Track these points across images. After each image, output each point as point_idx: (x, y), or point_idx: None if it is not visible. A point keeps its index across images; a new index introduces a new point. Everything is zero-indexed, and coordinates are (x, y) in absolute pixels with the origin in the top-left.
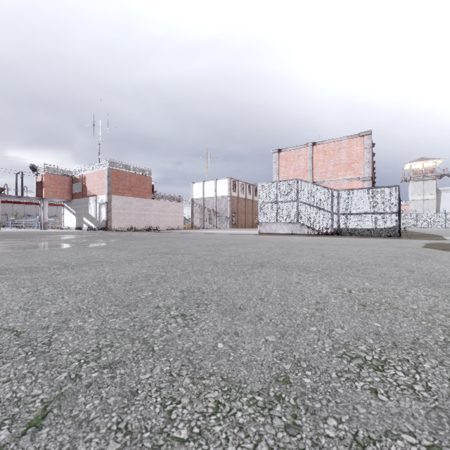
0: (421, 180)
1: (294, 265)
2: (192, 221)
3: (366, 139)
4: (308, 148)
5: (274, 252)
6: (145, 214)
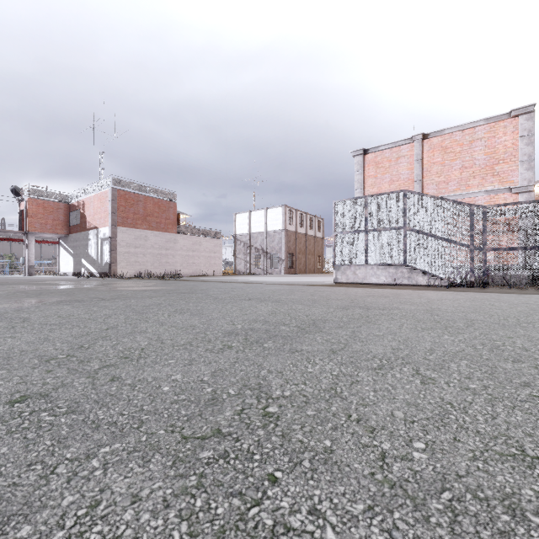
0: None
1: None
2: (234, 265)
3: (524, 121)
4: (414, 143)
5: None
6: (168, 255)
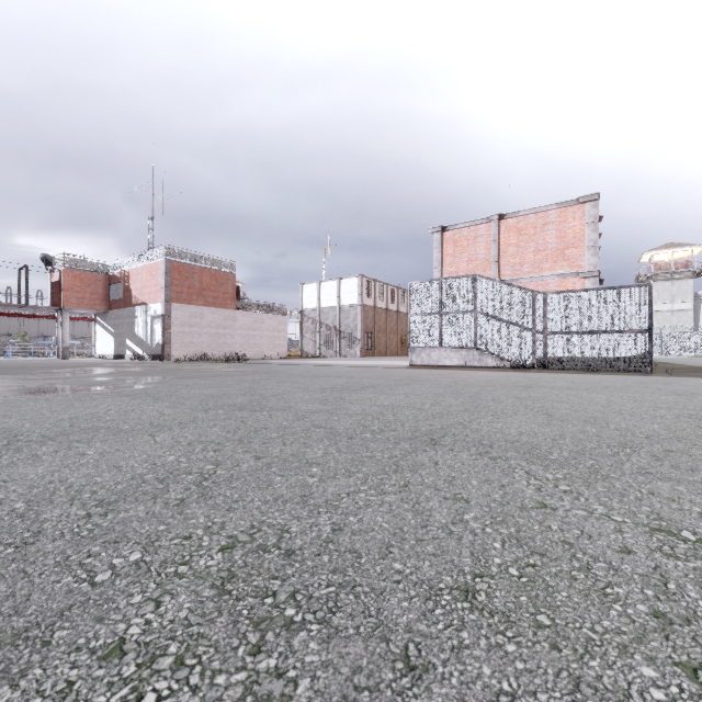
0: (668, 279)
1: (502, 440)
2: (301, 346)
3: (590, 208)
4: (491, 223)
5: (448, 406)
6: (226, 334)
